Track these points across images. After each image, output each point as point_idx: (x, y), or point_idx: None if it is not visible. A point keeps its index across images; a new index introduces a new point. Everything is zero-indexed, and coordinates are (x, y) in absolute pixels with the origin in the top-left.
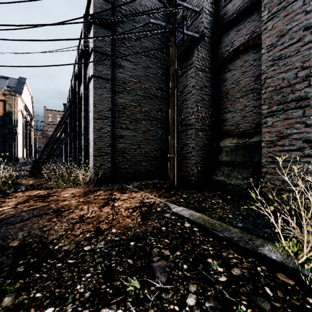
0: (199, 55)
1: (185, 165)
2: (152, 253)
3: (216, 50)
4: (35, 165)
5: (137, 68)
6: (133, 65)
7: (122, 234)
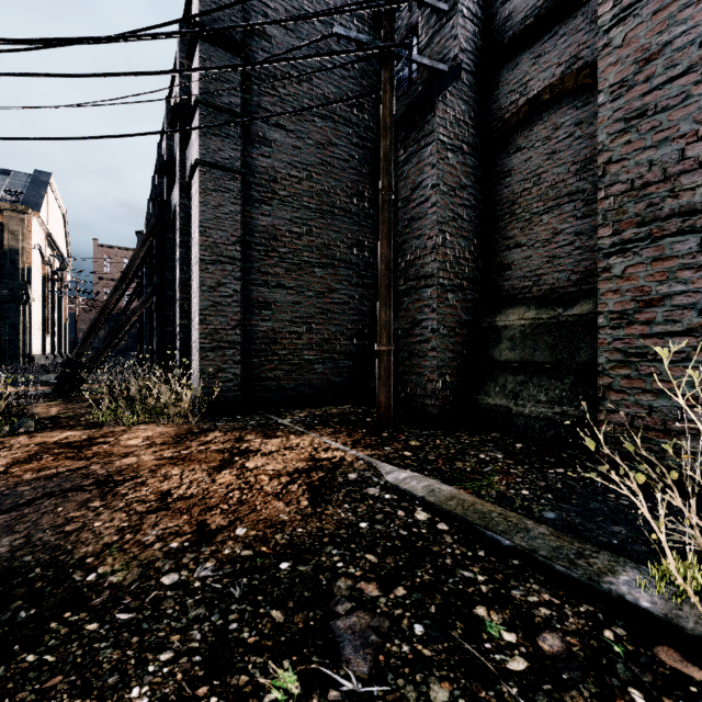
0: (448, 114)
1: (414, 372)
2: (335, 593)
3: (487, 104)
4: (67, 371)
5: (304, 145)
6: (295, 138)
7: (261, 540)
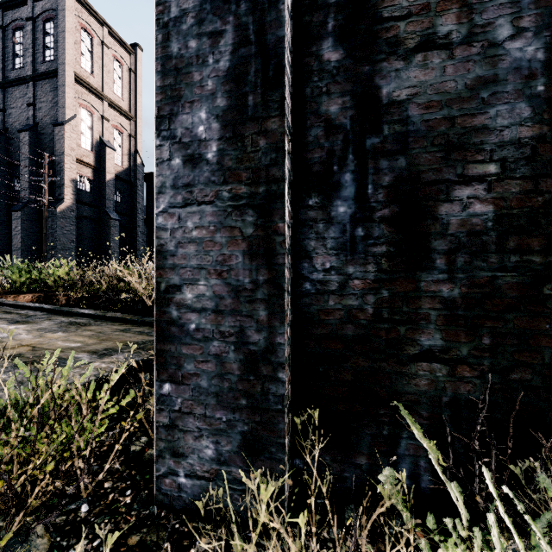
0: None
1: None
2: None
3: (9, 212)
4: None
5: None
6: None
7: None
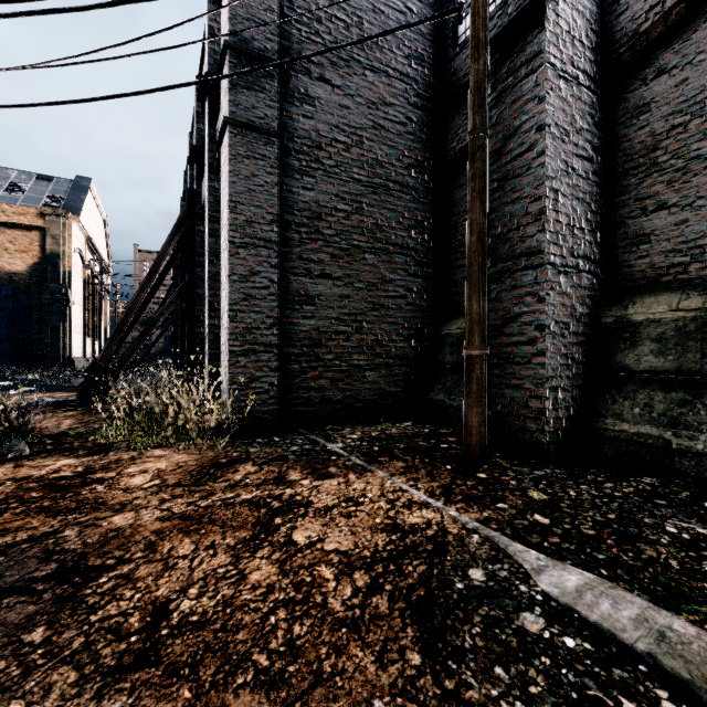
0: (560, 29)
1: (508, 384)
2: None
3: (610, 18)
4: (92, 377)
5: (353, 104)
6: (342, 95)
7: None
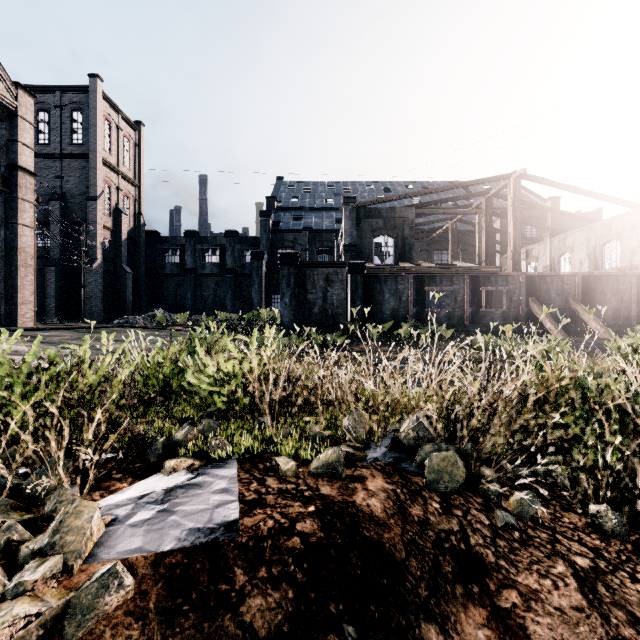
0: None
1: None
2: None
3: None
4: None
5: None
6: None
7: None
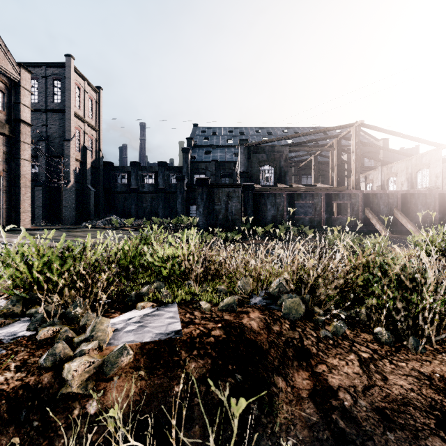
0: None
1: None
2: None
3: None
4: None
5: None
6: None
7: None
